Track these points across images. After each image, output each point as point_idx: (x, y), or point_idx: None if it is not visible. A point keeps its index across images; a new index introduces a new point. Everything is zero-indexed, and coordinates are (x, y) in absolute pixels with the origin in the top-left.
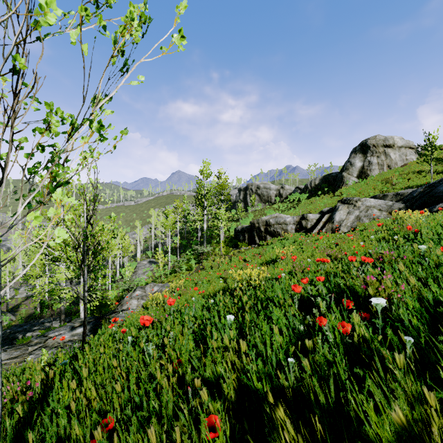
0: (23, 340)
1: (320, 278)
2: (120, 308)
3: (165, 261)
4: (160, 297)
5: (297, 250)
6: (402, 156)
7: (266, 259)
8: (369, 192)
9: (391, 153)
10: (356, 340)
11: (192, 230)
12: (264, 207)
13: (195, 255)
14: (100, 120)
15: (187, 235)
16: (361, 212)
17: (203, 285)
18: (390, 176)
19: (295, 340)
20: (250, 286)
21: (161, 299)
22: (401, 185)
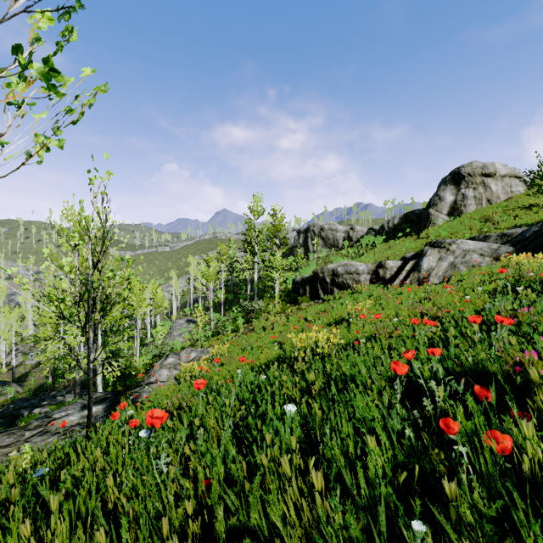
0: (28, 418)
1: (435, 350)
2: (147, 380)
3: (207, 321)
4: (196, 368)
5: (374, 306)
6: (506, 187)
7: (334, 318)
8: (465, 233)
9: (491, 184)
10: (527, 472)
11: (240, 281)
12: (330, 253)
13: (243, 313)
14: (49, 57)
15: (233, 288)
16: (457, 258)
17: (252, 352)
18: (491, 212)
19: (402, 458)
20: (316, 355)
21: (197, 370)
22: (505, 224)
